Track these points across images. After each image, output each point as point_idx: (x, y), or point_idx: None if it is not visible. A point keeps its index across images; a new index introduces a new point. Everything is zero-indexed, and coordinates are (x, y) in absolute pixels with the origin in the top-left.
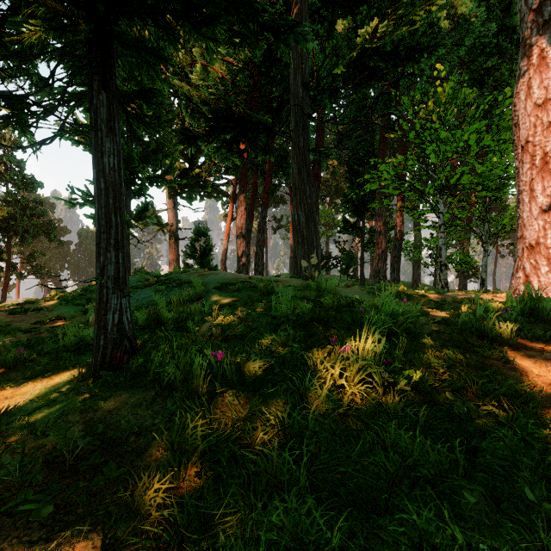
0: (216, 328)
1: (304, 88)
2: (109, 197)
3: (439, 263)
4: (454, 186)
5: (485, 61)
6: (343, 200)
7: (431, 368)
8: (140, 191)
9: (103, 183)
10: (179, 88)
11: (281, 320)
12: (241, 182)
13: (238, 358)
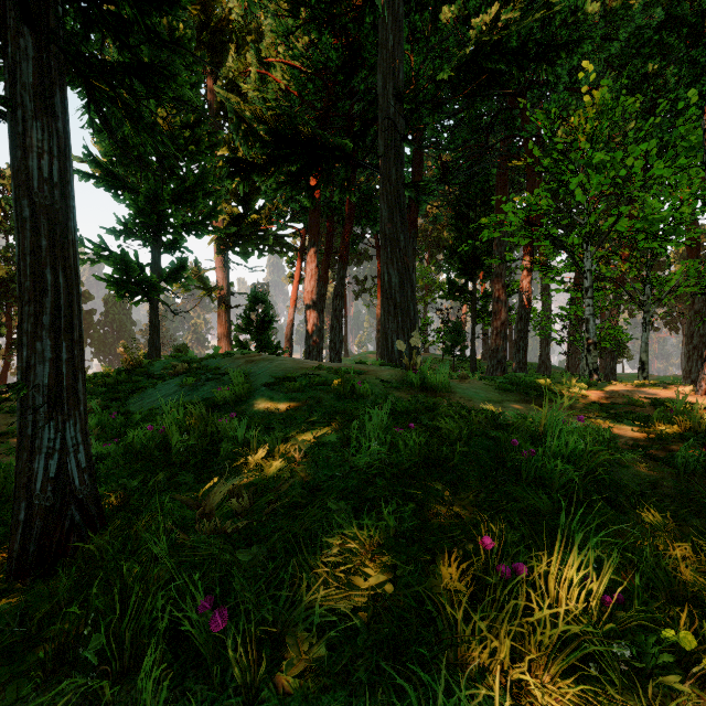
0: (243, 488)
1: (397, 100)
2: (41, 235)
3: (586, 340)
4: (607, 233)
5: (643, 65)
6: (448, 254)
7: (686, 588)
8: (175, 243)
9: (28, 208)
10: (226, 102)
11: (370, 470)
12: (311, 231)
13: (269, 604)
